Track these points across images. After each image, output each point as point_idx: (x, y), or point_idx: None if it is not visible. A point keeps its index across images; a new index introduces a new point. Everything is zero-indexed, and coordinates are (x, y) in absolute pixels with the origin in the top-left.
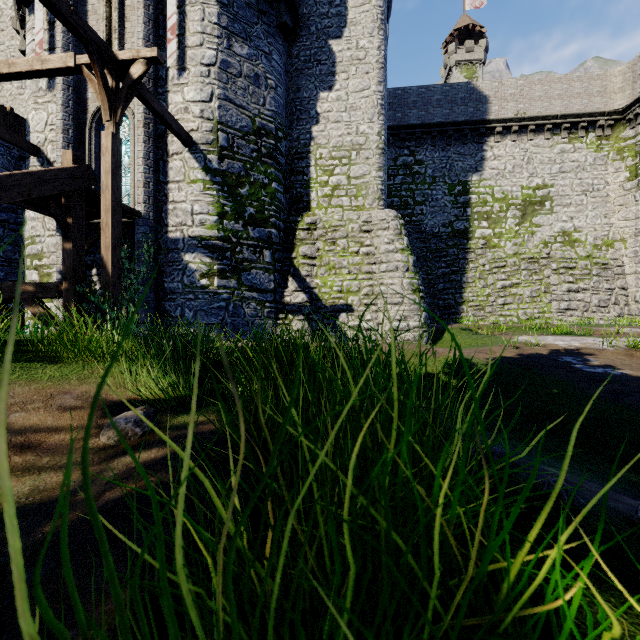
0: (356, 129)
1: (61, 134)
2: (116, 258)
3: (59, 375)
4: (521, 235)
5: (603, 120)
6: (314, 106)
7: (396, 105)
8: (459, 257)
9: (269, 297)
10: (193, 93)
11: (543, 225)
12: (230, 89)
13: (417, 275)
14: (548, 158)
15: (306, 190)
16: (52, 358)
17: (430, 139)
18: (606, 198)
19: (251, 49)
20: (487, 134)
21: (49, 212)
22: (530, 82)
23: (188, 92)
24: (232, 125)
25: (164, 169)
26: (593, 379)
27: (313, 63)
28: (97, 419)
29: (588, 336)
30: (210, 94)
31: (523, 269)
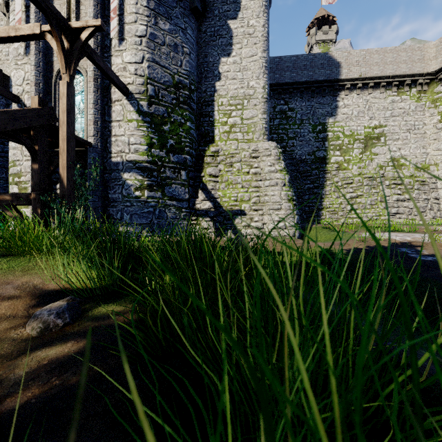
0: (247, 84)
1: (34, 86)
2: (70, 175)
3: (6, 267)
4: (363, 161)
5: (422, 79)
6: (217, 68)
7: (275, 69)
8: (320, 176)
9: (185, 204)
10: (129, 57)
11: (379, 154)
12: (156, 54)
13: (291, 189)
14: (383, 106)
15: (211, 128)
16: (4, 252)
17: (299, 93)
18: (424, 134)
19: (172, 25)
20: (339, 89)
21: (21, 141)
22: (370, 52)
23: (126, 56)
24: (158, 80)
25: (108, 112)
26: (426, 265)
27: (216, 37)
28: (29, 308)
29: (414, 232)
30: (142, 57)
31: (365, 185)
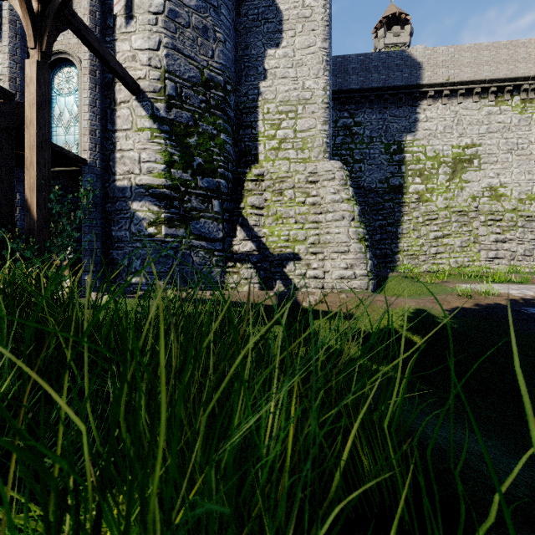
0: (302, 84)
1: (8, 82)
2: (43, 201)
3: None
4: (451, 190)
5: (527, 84)
6: (262, 63)
7: (337, 71)
8: (395, 210)
9: (218, 246)
10: (140, 41)
11: (472, 181)
12: (178, 39)
13: (362, 224)
14: (476, 119)
15: (254, 143)
16: None
17: (368, 103)
18: (530, 156)
19: (199, 1)
20: (420, 98)
21: None
22: (460, 50)
23: (135, 40)
24: (180, 75)
25: (112, 117)
26: None
27: (261, 21)
28: None
29: (528, 284)
30: (158, 42)
31: (454, 221)
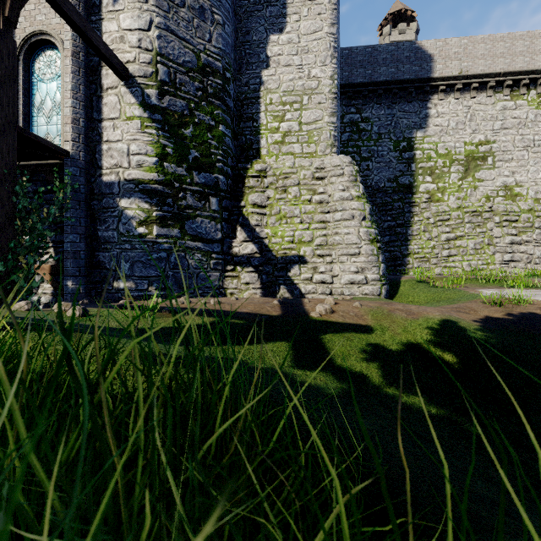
0: (308, 73)
1: None
2: (6, 193)
3: None
4: (464, 189)
5: None
6: (264, 49)
7: (343, 64)
8: (404, 211)
9: (216, 247)
10: (129, 20)
11: (485, 180)
12: (172, 19)
13: (374, 224)
14: (490, 115)
15: (256, 137)
16: None
17: (376, 97)
18: None
19: None
20: (431, 92)
21: None
22: (473, 41)
23: (124, 19)
24: (174, 59)
25: (98, 105)
26: None
27: (263, 5)
28: None
29: None
30: (148, 22)
31: (467, 222)
